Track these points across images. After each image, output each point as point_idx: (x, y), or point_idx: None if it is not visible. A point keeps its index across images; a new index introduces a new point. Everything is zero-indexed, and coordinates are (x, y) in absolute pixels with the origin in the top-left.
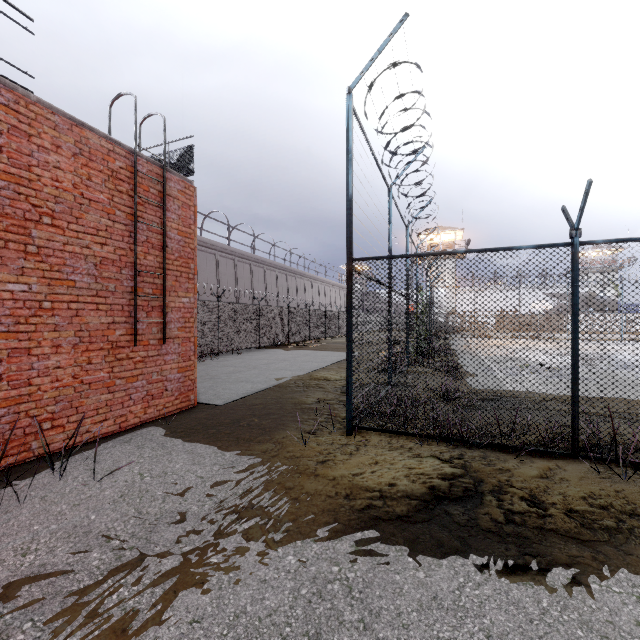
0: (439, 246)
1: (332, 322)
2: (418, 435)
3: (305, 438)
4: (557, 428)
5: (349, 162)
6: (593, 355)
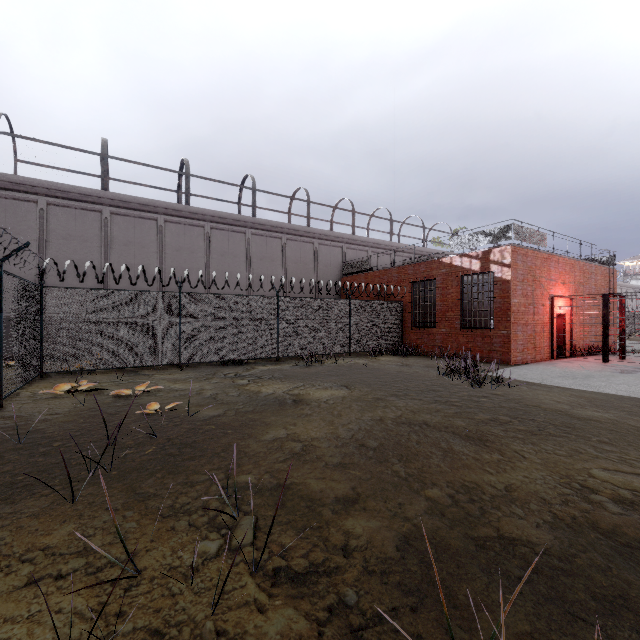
0: None
1: (628, 321)
2: None
3: None
4: None
5: None
6: None
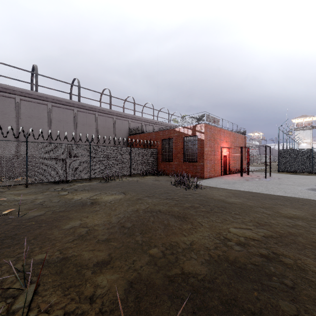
0: (302, 124)
1: (251, 158)
2: (290, 172)
3: (272, 172)
4: (310, 170)
5: (278, 137)
6: (314, 161)
